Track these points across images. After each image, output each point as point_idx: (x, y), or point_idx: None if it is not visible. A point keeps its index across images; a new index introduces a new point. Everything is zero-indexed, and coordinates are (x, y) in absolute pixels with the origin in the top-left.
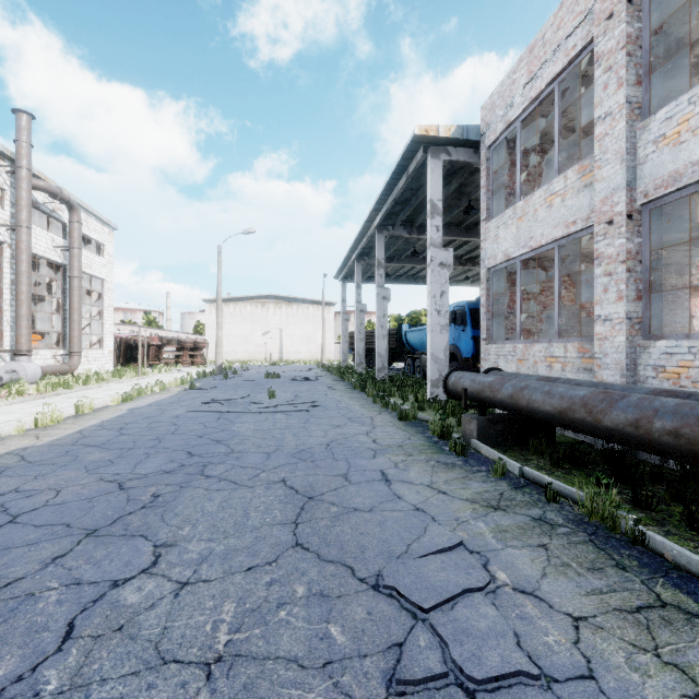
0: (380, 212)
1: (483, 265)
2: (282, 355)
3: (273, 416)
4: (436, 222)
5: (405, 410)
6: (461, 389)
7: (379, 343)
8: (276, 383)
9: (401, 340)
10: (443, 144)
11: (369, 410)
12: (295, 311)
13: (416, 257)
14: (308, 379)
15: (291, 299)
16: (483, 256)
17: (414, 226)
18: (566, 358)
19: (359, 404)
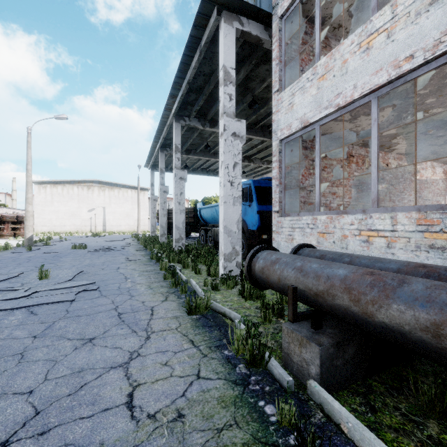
0: (177, 99)
1: (275, 137)
2: (105, 227)
3: (0, 320)
4: (229, 90)
5: (195, 300)
6: (277, 280)
7: (177, 217)
8: (77, 255)
9: (197, 216)
10: (236, 11)
11: (155, 292)
12: (116, 194)
13: (208, 152)
14: (113, 249)
15: (113, 184)
16: (275, 128)
17: (207, 119)
18: (395, 232)
19: (147, 282)
